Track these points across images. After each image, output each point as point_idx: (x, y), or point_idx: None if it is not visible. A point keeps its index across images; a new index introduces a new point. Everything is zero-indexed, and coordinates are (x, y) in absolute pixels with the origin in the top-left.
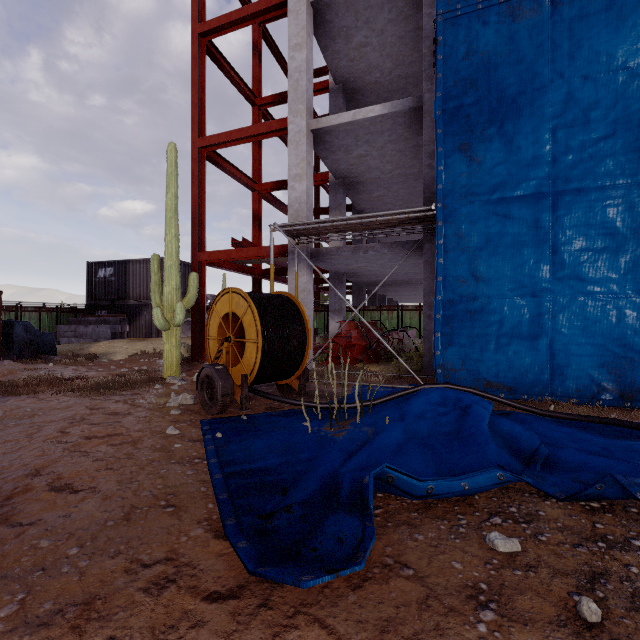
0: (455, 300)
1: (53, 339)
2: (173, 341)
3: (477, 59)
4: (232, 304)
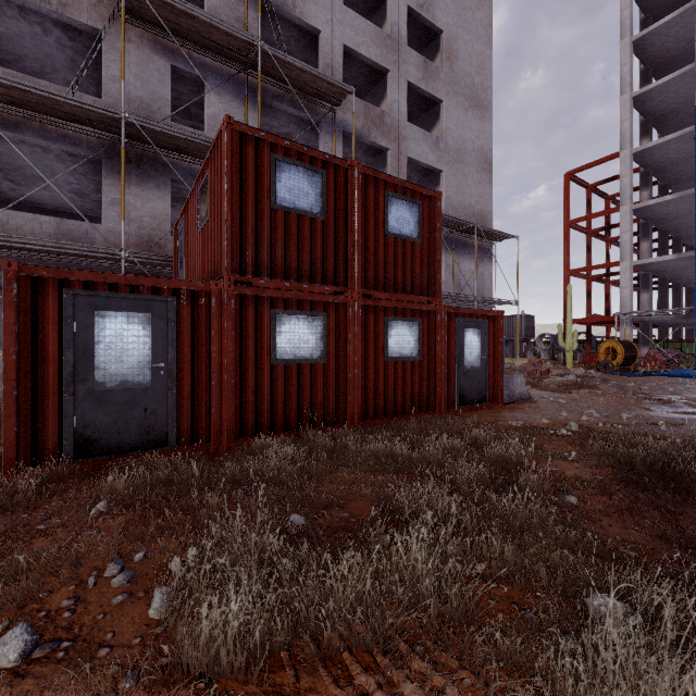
0: None
1: None
2: (570, 356)
3: None
4: (611, 344)
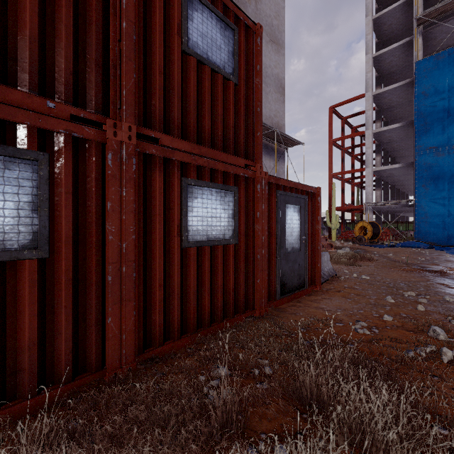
0: (420, 222)
1: None
2: (334, 232)
3: (427, 165)
4: (363, 224)
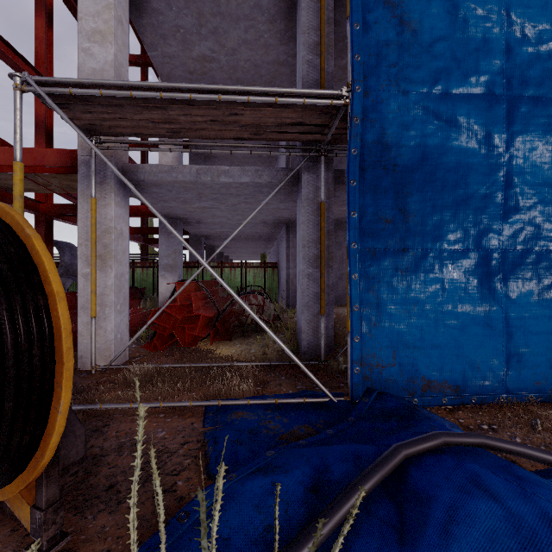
0: (380, 250)
1: None
2: None
3: None
4: None
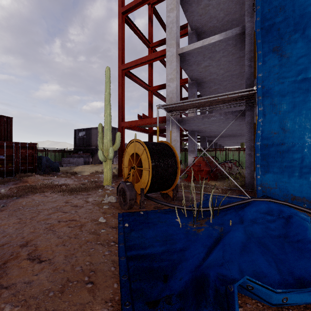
0: (270, 144)
1: (58, 165)
2: (108, 167)
3: None
4: (135, 148)
